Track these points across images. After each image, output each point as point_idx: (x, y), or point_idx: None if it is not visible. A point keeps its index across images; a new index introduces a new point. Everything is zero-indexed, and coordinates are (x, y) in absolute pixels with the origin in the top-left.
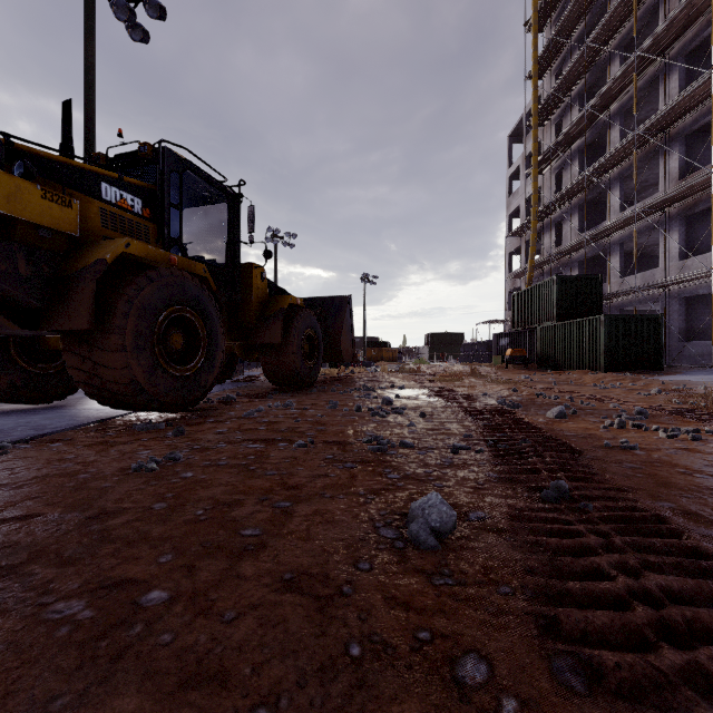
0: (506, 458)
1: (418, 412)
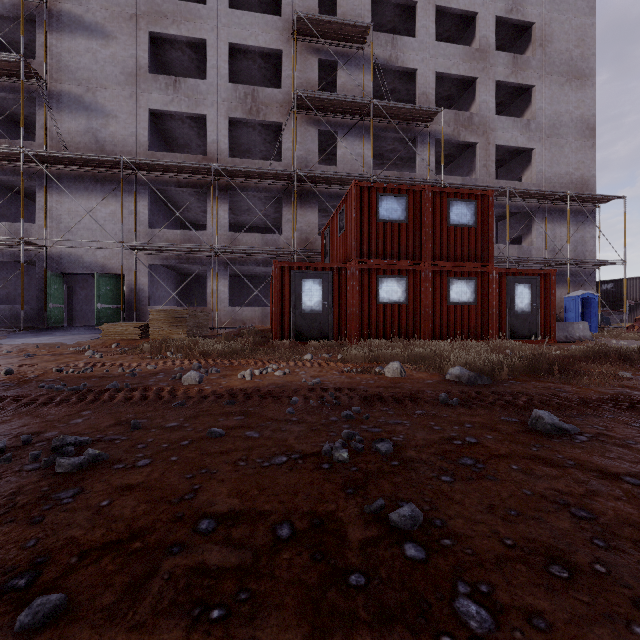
0: (380, 404)
1: (84, 430)
